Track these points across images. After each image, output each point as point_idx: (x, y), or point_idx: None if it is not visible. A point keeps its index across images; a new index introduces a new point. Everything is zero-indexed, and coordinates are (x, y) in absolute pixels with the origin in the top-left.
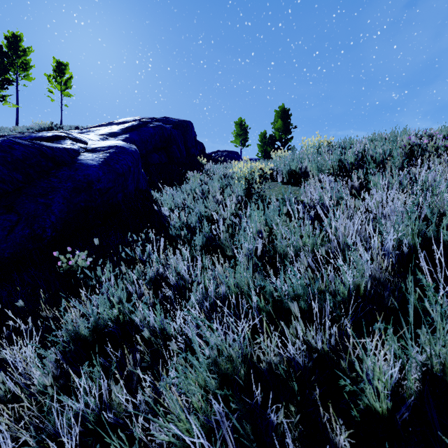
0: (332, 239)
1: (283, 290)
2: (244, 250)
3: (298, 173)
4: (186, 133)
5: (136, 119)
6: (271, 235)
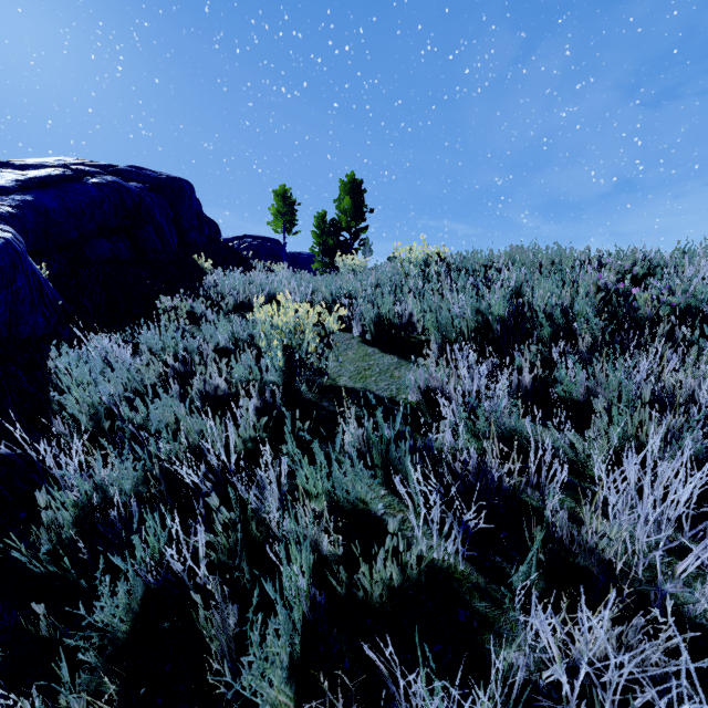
0: (571, 698)
1: None
2: None
3: (395, 326)
4: (179, 202)
5: (69, 163)
6: (353, 587)
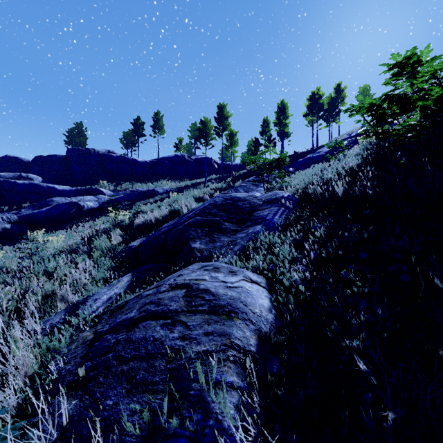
0: None
1: None
2: None
3: None
4: None
5: None
6: None
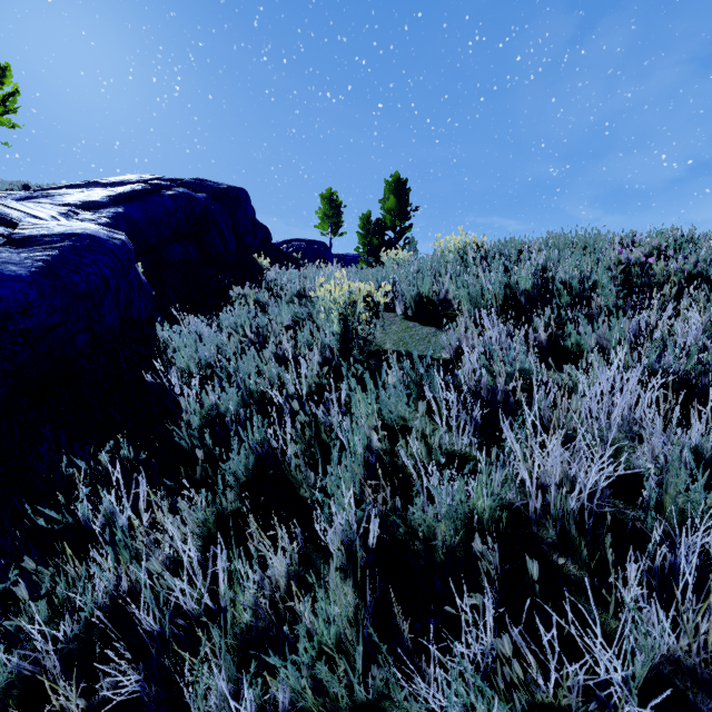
0: (532, 492)
1: (446, 703)
2: (338, 538)
3: (433, 303)
4: (236, 209)
5: (144, 179)
6: (395, 457)
